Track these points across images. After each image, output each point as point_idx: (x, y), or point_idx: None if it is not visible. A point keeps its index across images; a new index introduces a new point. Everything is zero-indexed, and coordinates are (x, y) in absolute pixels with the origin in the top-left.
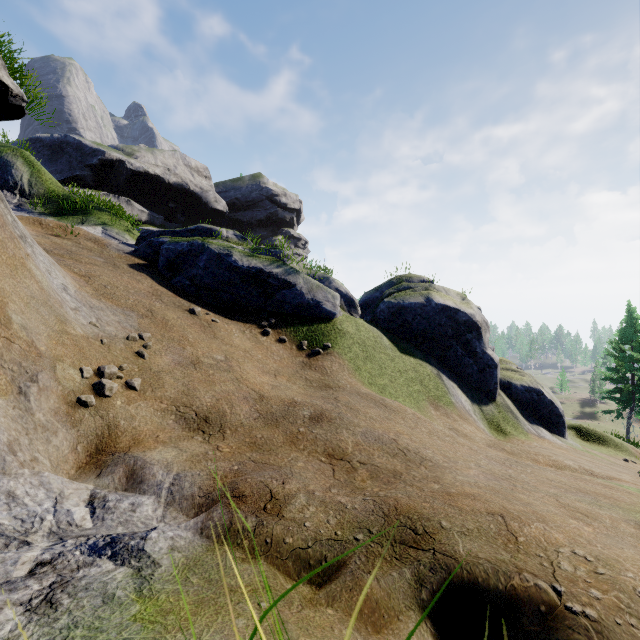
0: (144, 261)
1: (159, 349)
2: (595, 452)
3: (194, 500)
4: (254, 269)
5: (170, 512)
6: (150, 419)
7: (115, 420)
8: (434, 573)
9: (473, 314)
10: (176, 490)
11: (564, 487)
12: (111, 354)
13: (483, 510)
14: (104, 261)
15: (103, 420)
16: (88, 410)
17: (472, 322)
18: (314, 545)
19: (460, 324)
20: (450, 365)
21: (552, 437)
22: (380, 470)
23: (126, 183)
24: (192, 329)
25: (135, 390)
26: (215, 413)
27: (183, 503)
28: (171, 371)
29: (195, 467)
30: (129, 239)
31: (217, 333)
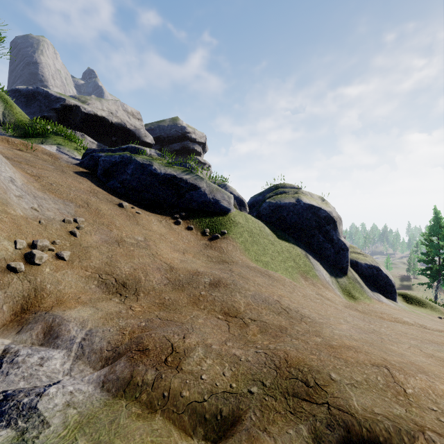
0: (87, 170)
1: (90, 230)
2: (418, 312)
3: (102, 354)
4: (169, 175)
5: (78, 365)
6: (75, 284)
7: (42, 284)
8: (332, 431)
9: (331, 211)
10: (86, 344)
11: (418, 339)
12: (47, 232)
13: (367, 362)
14: (54, 168)
15: (30, 284)
16: (17, 275)
17: (330, 217)
18: (210, 398)
19: (321, 218)
20: (314, 248)
21: (387, 301)
22: (268, 325)
23: (81, 122)
24: (119, 217)
25: (64, 260)
26: (132, 280)
27: (91, 356)
28: (98, 247)
29: (107, 324)
30: (77, 155)
31: (139, 221)
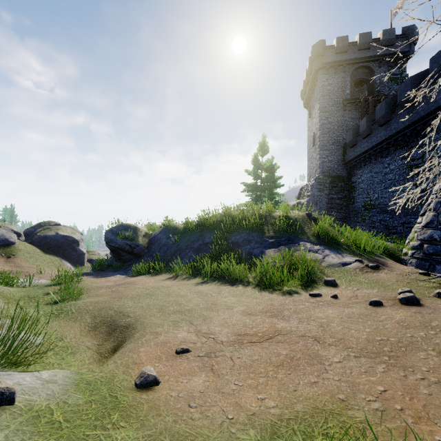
0: None
1: None
2: None
3: None
4: None
5: None
6: None
7: None
8: None
9: (76, 237)
10: None
11: None
12: None
13: None
14: None
15: None
16: None
17: (75, 240)
18: None
19: (71, 241)
20: (66, 255)
21: None
22: None
23: None
24: None
25: None
26: None
27: None
28: None
29: None
30: None
31: None
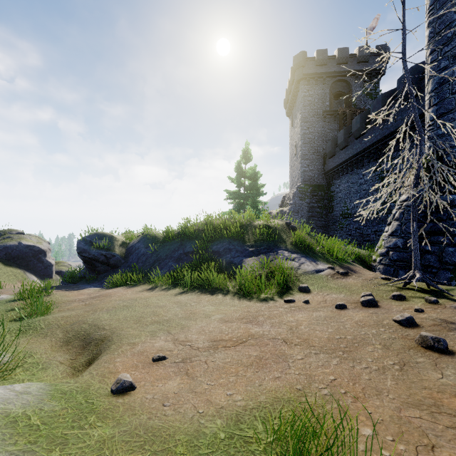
0: None
1: None
2: None
3: None
4: None
5: None
6: None
7: None
8: None
9: (43, 247)
10: None
11: None
12: None
13: None
14: None
15: None
16: None
17: (42, 250)
18: None
19: (36, 251)
20: (31, 267)
21: None
22: None
23: None
24: None
25: None
26: None
27: None
28: None
29: None
30: None
31: None
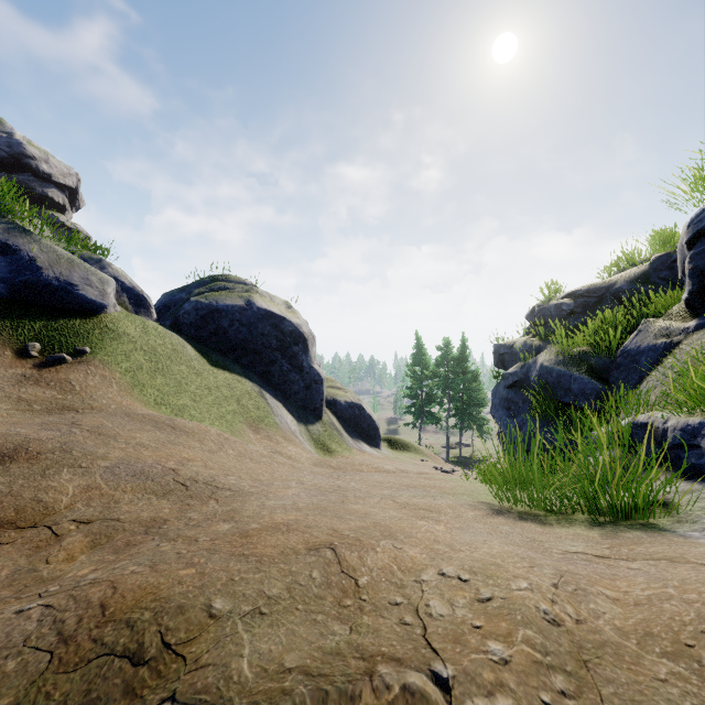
0: None
1: None
2: (402, 457)
3: None
4: None
5: None
6: None
7: None
8: None
9: (300, 324)
10: None
11: (395, 486)
12: None
13: (301, 546)
14: None
15: None
16: None
17: (299, 333)
18: None
19: (286, 335)
20: (275, 382)
21: (371, 449)
22: (120, 526)
23: None
24: None
25: None
26: None
27: None
28: None
29: None
30: None
31: None
